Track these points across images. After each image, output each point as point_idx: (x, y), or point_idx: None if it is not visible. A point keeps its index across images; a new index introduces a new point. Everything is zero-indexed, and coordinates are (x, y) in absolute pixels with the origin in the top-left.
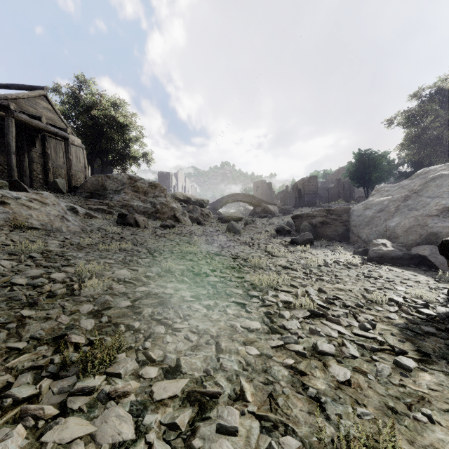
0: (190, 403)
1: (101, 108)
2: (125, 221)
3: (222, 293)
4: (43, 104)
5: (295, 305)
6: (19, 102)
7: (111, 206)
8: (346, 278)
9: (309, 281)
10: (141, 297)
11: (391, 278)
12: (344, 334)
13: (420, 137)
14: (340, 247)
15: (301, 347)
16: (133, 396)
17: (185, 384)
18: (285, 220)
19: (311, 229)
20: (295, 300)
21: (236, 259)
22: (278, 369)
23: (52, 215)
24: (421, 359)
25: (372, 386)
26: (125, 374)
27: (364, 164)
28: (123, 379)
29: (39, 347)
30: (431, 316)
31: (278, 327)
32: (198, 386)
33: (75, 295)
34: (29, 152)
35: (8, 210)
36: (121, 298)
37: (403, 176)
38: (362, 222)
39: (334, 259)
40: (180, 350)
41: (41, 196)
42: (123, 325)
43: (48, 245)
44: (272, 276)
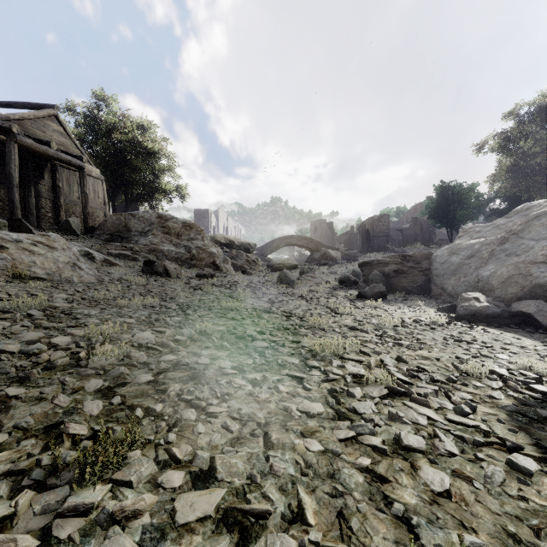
0: (227, 528)
1: (124, 131)
2: (153, 269)
3: (273, 363)
4: (53, 127)
5: (367, 380)
6: (24, 124)
7: (136, 251)
8: (430, 342)
9: (383, 347)
10: (167, 369)
11: (488, 343)
12: (436, 421)
13: (517, 165)
14: (420, 302)
15: (379, 440)
16: (147, 516)
17: (221, 497)
18: (350, 268)
19: (383, 279)
20: (367, 372)
21: (290, 317)
22: (350, 473)
23: (61, 262)
24: (544, 457)
25: (480, 499)
26: (138, 482)
27: (447, 199)
28: (135, 489)
29: (24, 441)
30: (546, 394)
31: (346, 410)
32: (239, 500)
33: (81, 366)
34: (36, 185)
35: (5, 255)
36: (141, 370)
37: (495, 214)
38: (447, 271)
39: (413, 317)
40: (216, 445)
41: (48, 239)
42: (141, 409)
43: (53, 300)
44: (337, 339)
